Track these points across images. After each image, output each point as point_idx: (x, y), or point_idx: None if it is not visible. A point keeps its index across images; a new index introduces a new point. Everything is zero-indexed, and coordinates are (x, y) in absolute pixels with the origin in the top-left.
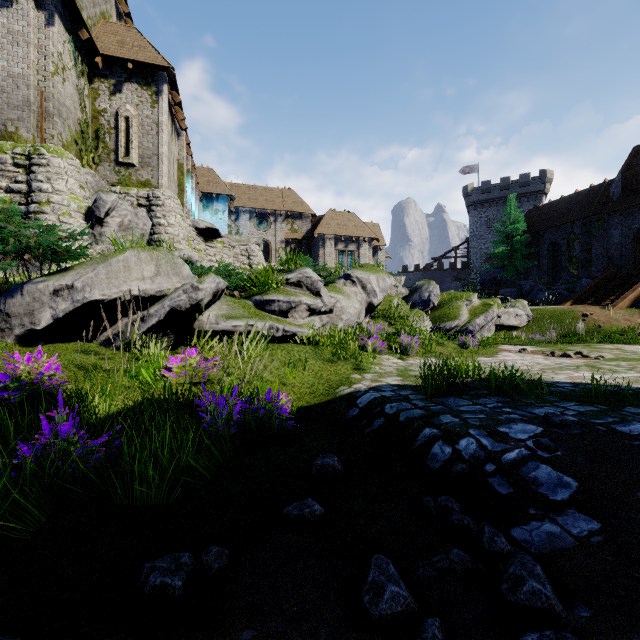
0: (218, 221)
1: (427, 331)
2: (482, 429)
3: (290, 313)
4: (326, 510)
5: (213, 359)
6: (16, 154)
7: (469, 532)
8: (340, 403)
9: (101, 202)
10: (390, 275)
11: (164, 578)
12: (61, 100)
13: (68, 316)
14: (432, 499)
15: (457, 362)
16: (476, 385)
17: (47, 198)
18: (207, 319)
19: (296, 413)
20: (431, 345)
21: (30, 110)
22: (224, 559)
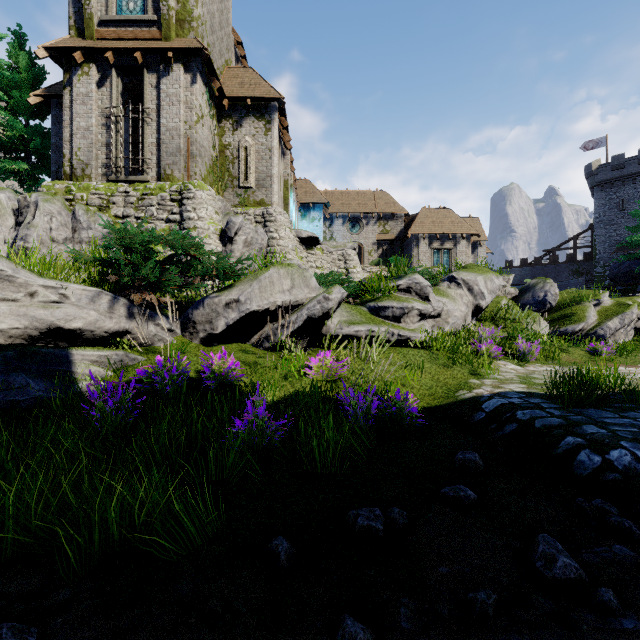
0: (314, 228)
1: (547, 336)
2: (636, 442)
3: (403, 318)
4: (478, 496)
5: (344, 360)
6: (172, 191)
7: (631, 534)
8: (463, 406)
9: (232, 224)
10: (498, 275)
11: (369, 522)
12: (201, 143)
13: (235, 323)
14: (585, 501)
15: (593, 372)
16: (619, 397)
17: (194, 225)
18: (336, 325)
19: (420, 413)
20: (554, 351)
21: (181, 155)
22: (405, 518)
